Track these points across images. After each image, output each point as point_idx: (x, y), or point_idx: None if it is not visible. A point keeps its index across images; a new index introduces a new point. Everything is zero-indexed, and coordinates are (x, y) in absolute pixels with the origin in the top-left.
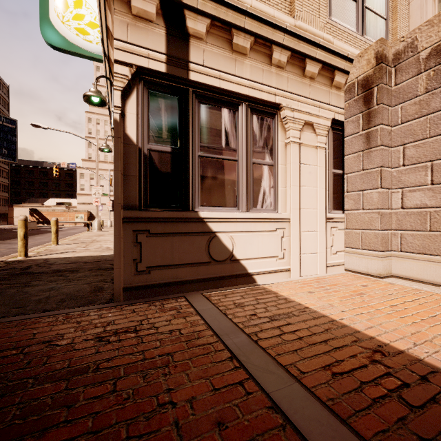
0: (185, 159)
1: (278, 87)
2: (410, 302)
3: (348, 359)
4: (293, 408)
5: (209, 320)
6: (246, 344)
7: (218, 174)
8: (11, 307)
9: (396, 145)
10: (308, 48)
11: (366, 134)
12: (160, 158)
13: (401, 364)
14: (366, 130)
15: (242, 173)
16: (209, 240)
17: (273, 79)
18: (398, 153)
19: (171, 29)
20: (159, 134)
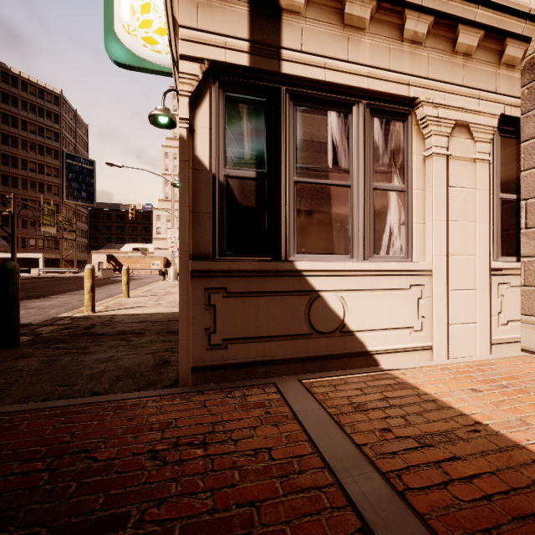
0: (275, 187)
1: (413, 72)
2: None
3: None
4: None
5: (314, 433)
6: (385, 500)
7: (321, 207)
8: (58, 384)
9: None
10: (462, 7)
11: None
12: (241, 187)
13: None
14: None
15: (358, 205)
16: (310, 302)
17: (406, 62)
18: None
19: (256, 4)
20: (240, 154)
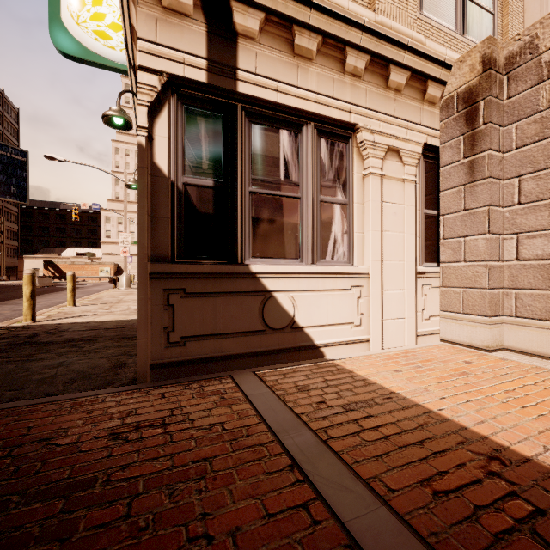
0: (232, 196)
1: (354, 101)
2: (531, 385)
3: (454, 470)
4: (380, 548)
5: (262, 409)
6: (312, 446)
7: (274, 216)
8: (4, 390)
9: (509, 177)
10: (393, 51)
11: (469, 162)
12: (200, 194)
13: (529, 478)
14: (469, 158)
15: (307, 215)
16: (264, 301)
17: (347, 92)
18: (512, 187)
19: (213, 26)
20: (198, 164)
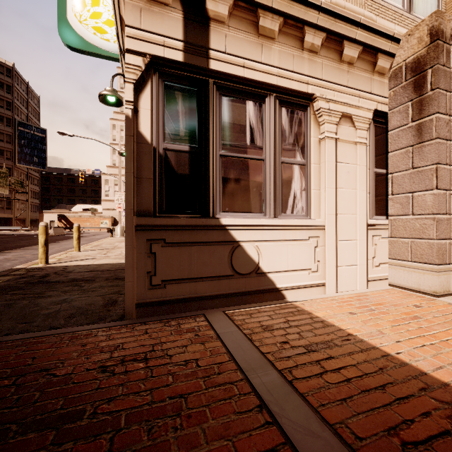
0: (205, 159)
1: (311, 74)
2: None
3: (419, 418)
4: None
5: (231, 347)
6: (278, 386)
7: (241, 176)
8: (18, 322)
9: None
10: (346, 28)
11: (417, 125)
12: (177, 158)
13: None
14: (417, 121)
15: (270, 174)
16: (232, 250)
17: (305, 66)
18: None
19: (189, 12)
20: (176, 132)
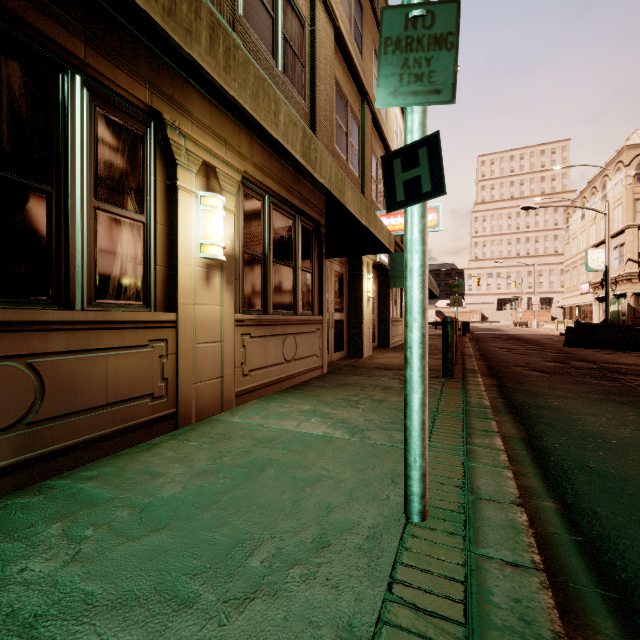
0: None
1: None
2: None
3: None
4: None
5: None
6: None
7: None
8: None
9: None
10: None
11: None
12: (638, 308)
13: None
14: None
15: None
16: None
17: None
18: None
19: None
20: (638, 304)
